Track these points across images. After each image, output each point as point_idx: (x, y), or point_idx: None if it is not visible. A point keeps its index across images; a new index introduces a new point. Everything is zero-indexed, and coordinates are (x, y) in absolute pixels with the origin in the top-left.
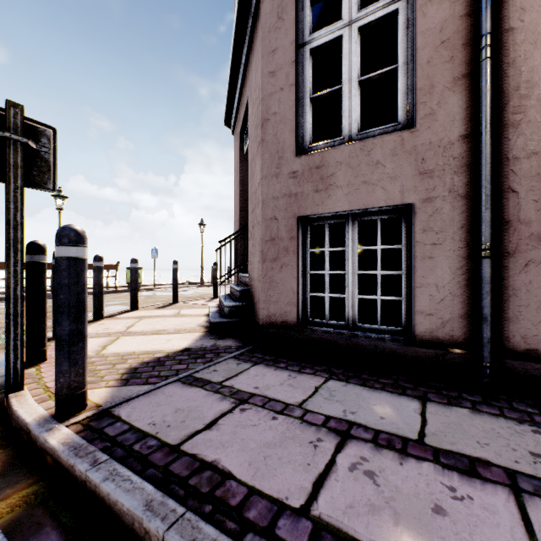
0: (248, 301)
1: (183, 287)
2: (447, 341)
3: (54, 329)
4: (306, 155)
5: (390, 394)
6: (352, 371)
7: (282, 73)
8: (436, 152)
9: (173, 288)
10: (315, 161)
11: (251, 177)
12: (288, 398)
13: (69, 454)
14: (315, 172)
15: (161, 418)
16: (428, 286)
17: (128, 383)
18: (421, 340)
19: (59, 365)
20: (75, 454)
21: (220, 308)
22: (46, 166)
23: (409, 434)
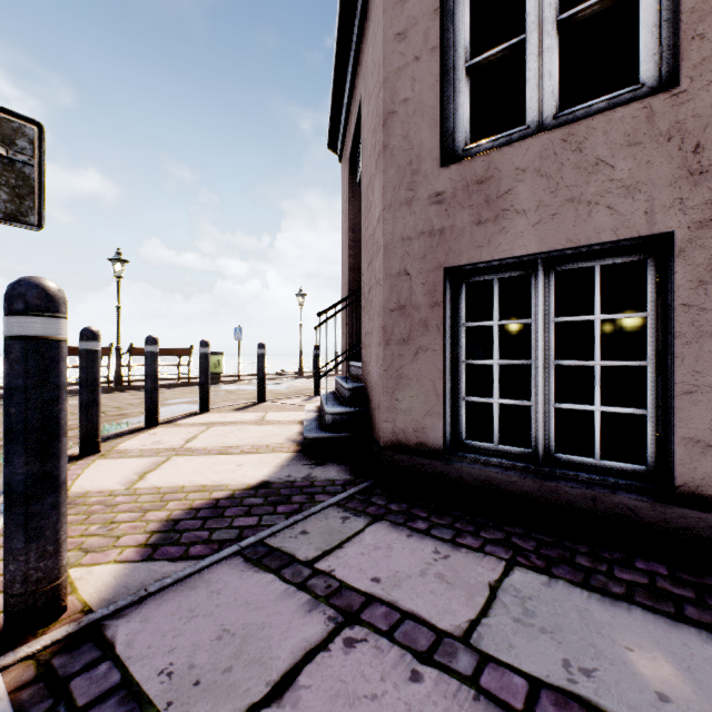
0: (362, 405)
1: (275, 379)
2: None
3: (80, 443)
4: (459, 162)
5: (653, 616)
6: (554, 547)
7: (418, 32)
8: None
9: (258, 382)
10: (476, 171)
11: (366, 214)
12: (439, 614)
13: None
14: (476, 189)
15: (188, 654)
16: (709, 391)
17: (154, 554)
18: (693, 494)
19: (8, 539)
20: None
21: (320, 414)
22: (25, 185)
23: None
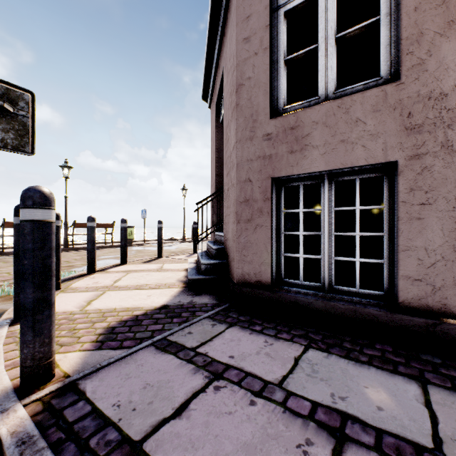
0: (223, 259)
1: (168, 243)
2: (439, 310)
3: None
4: (280, 116)
5: (381, 371)
6: (332, 338)
7: (256, 38)
8: (425, 105)
9: (158, 245)
10: (290, 122)
11: (226, 143)
12: (266, 373)
13: (14, 452)
14: (290, 133)
15: (128, 396)
16: (415, 250)
17: (102, 346)
18: (407, 307)
19: (23, 335)
20: (20, 452)
21: (197, 265)
22: (23, 129)
23: (421, 439)
